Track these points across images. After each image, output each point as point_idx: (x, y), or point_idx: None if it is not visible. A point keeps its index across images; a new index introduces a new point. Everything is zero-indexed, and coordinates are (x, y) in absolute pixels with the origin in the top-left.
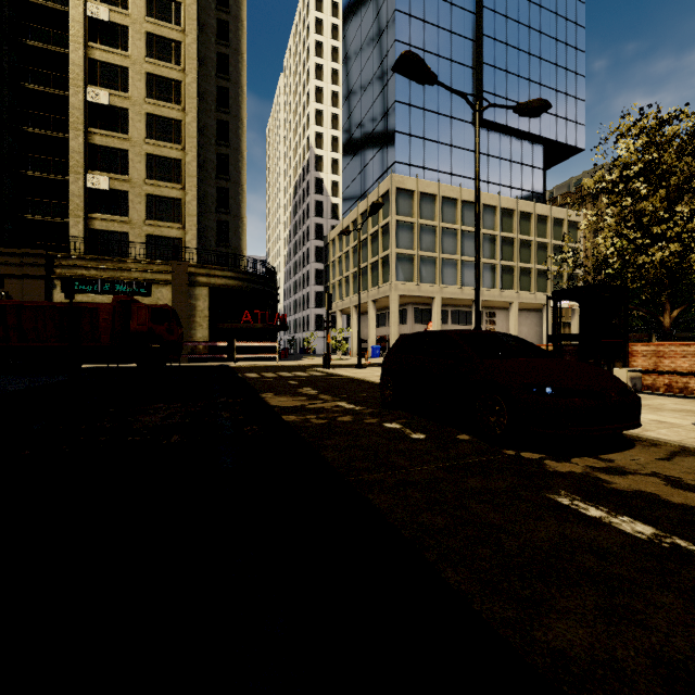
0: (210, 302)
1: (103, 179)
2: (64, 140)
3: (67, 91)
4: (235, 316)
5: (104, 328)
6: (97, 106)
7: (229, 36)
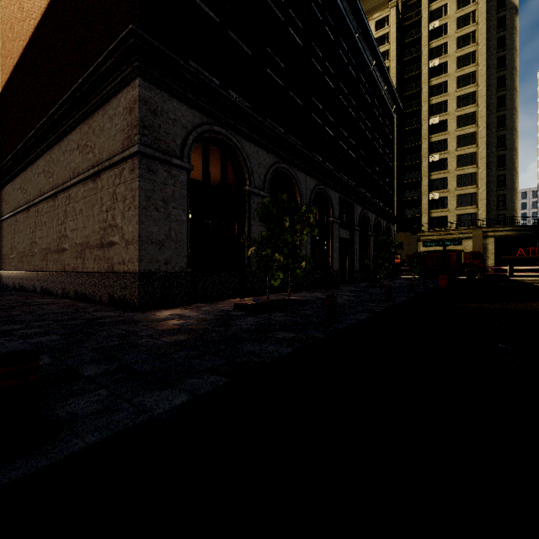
0: (494, 245)
1: (436, 194)
2: (418, 181)
3: (419, 160)
4: (511, 251)
5: (452, 262)
6: (433, 162)
7: (505, 83)
